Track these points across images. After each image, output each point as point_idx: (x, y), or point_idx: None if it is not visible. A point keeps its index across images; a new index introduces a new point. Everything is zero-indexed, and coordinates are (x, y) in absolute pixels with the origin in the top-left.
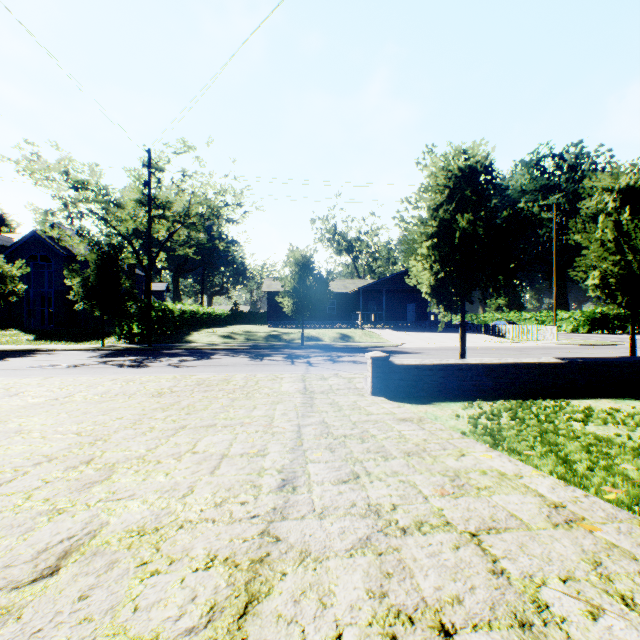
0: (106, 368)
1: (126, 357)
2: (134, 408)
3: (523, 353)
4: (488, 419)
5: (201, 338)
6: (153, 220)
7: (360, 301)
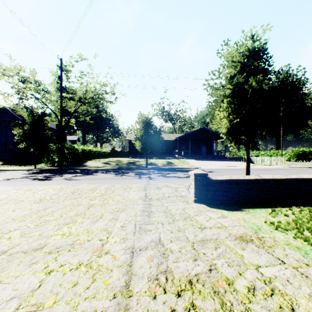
0: (24, 181)
1: (43, 174)
2: (0, 217)
3: (272, 172)
4: (310, 231)
5: (92, 164)
6: (65, 99)
7: (177, 144)
